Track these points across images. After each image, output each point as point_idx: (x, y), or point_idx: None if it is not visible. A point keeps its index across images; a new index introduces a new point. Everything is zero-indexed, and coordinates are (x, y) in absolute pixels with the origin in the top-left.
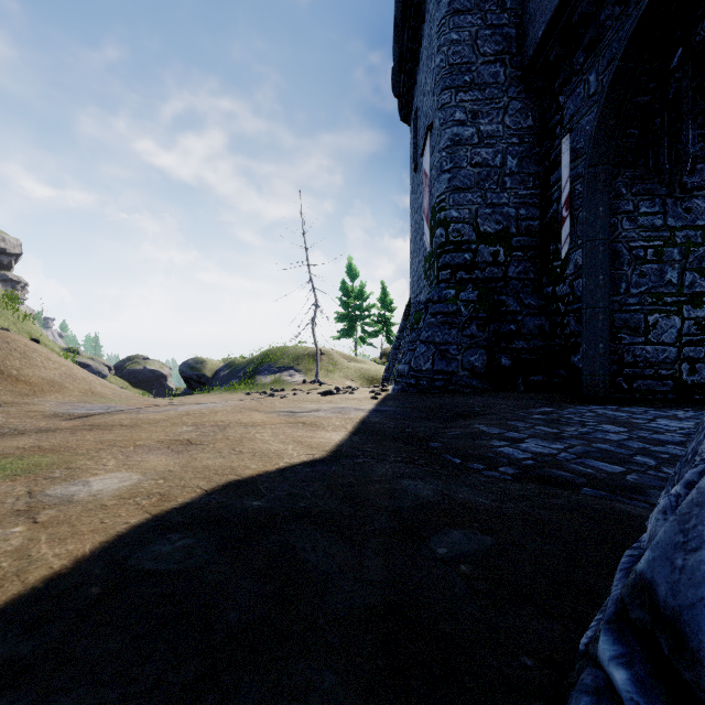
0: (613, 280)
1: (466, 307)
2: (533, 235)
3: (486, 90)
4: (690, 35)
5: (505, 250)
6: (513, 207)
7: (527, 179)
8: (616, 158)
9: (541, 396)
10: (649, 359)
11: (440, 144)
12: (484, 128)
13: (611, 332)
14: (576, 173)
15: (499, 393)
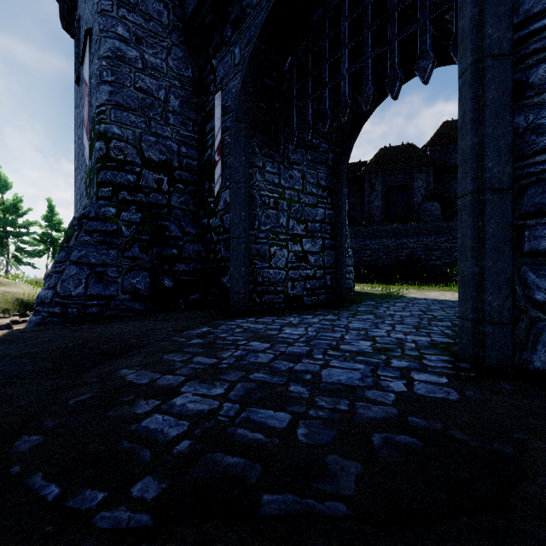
0: (250, 217)
1: (128, 228)
2: (193, 172)
3: (150, 22)
4: (295, 49)
5: (168, 180)
6: (176, 143)
7: (187, 122)
8: (253, 122)
9: (199, 313)
10: (271, 279)
11: (99, 51)
12: (148, 57)
13: (250, 258)
14: (226, 126)
15: (161, 315)
